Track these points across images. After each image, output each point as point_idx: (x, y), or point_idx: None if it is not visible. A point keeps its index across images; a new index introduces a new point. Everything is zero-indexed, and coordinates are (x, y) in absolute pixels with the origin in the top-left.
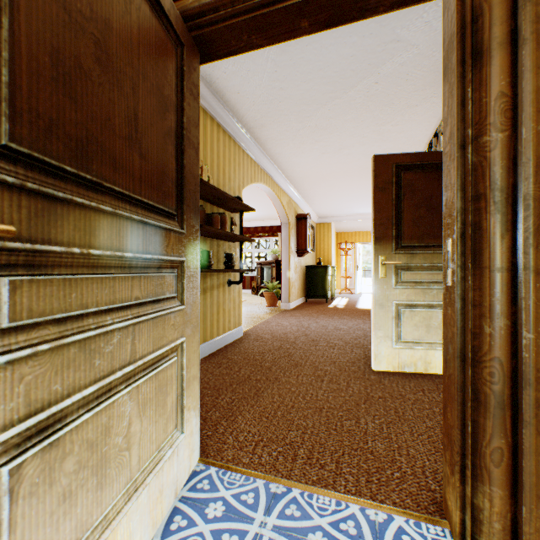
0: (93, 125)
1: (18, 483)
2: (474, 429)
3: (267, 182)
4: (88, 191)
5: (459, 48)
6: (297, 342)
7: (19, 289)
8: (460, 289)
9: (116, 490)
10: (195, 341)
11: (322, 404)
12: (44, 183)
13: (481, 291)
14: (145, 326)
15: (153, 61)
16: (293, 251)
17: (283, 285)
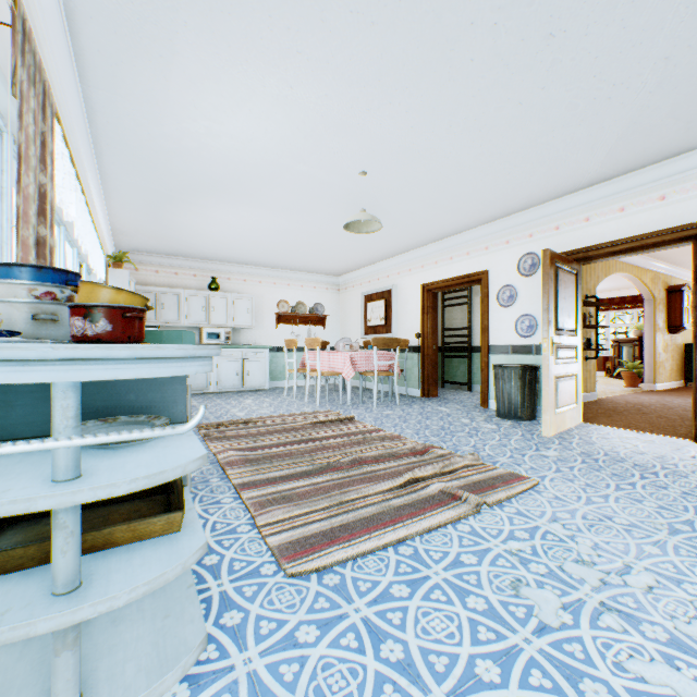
0: (563, 317)
1: (558, 385)
2: (695, 400)
3: (622, 269)
4: (562, 332)
5: (692, 275)
6: (649, 406)
7: (558, 352)
8: (693, 356)
9: (565, 402)
10: (579, 376)
11: (654, 423)
12: (558, 333)
13: (696, 356)
14: (569, 365)
15: (571, 288)
16: (660, 329)
17: (645, 365)
